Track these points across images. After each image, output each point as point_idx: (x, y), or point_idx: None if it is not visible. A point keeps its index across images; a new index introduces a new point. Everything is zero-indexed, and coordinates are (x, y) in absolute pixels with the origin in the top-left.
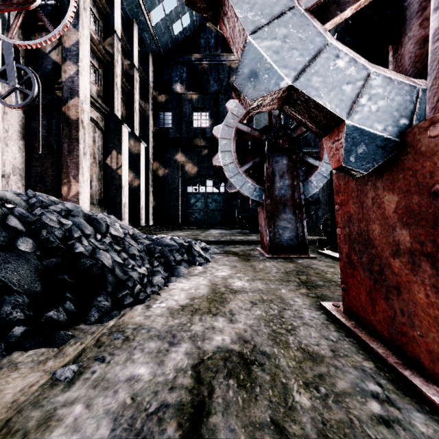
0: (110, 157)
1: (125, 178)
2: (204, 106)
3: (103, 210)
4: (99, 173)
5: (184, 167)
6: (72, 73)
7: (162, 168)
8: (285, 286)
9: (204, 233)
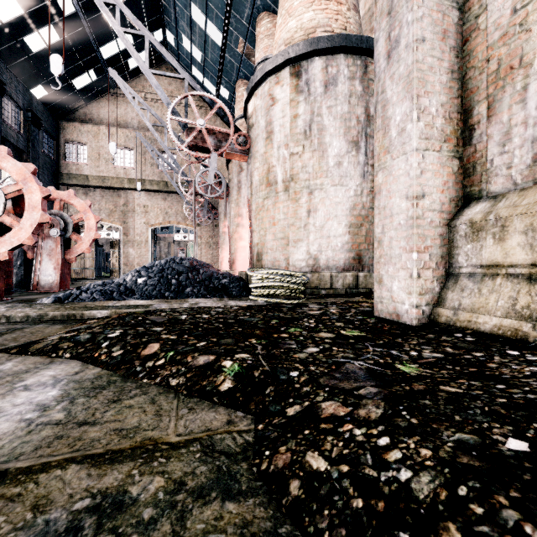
0: None
1: None
2: None
3: None
4: None
5: None
6: None
7: None
8: (54, 293)
9: None
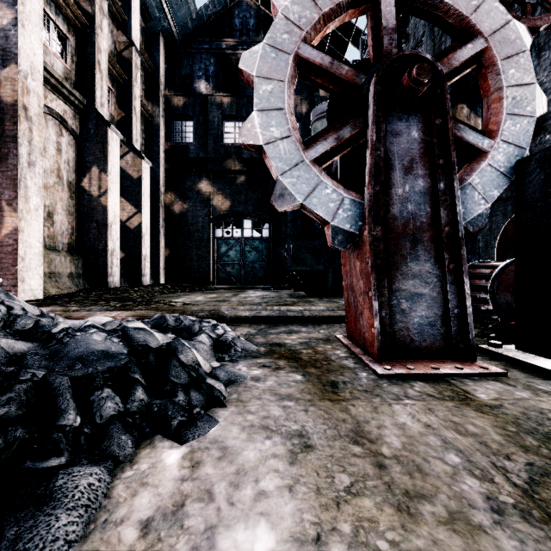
0: (89, 177)
1: (113, 210)
2: (239, 114)
3: (75, 260)
4: (68, 201)
5: (211, 201)
6: (5, 22)
7: (179, 201)
8: None
9: (236, 297)
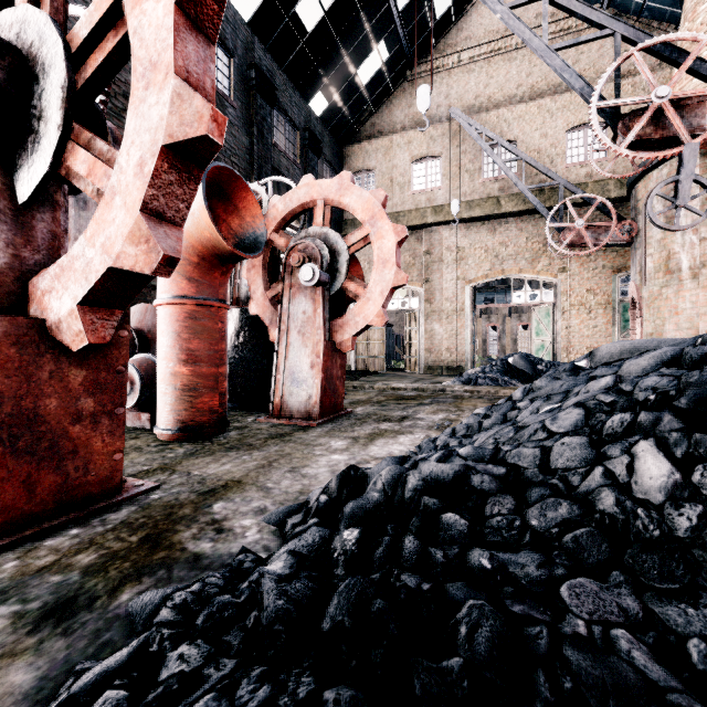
0: None
1: None
2: None
3: None
4: None
5: None
6: None
7: None
8: (302, 437)
9: None
